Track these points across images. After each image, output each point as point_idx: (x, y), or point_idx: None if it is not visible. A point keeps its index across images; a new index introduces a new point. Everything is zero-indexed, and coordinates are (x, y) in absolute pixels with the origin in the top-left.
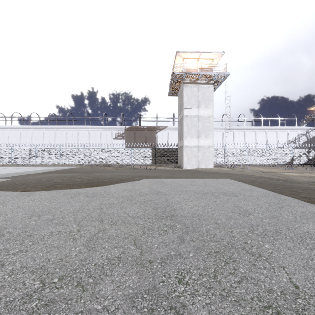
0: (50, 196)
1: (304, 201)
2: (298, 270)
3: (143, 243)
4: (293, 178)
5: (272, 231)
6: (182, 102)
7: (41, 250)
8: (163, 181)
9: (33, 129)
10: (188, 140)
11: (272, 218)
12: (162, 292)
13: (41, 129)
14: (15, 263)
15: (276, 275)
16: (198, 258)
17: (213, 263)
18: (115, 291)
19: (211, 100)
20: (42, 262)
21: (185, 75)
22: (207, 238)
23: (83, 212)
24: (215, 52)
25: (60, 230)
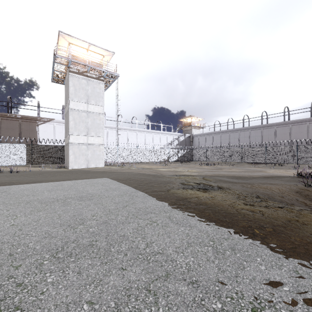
0: None
1: (151, 195)
2: None
3: None
4: (162, 173)
5: (85, 245)
6: (68, 93)
7: None
8: (11, 189)
9: None
10: (75, 136)
11: (103, 223)
12: None
13: None
14: None
15: None
16: None
17: None
18: None
19: (102, 97)
20: None
21: (71, 62)
22: None
23: None
24: (105, 49)
25: None
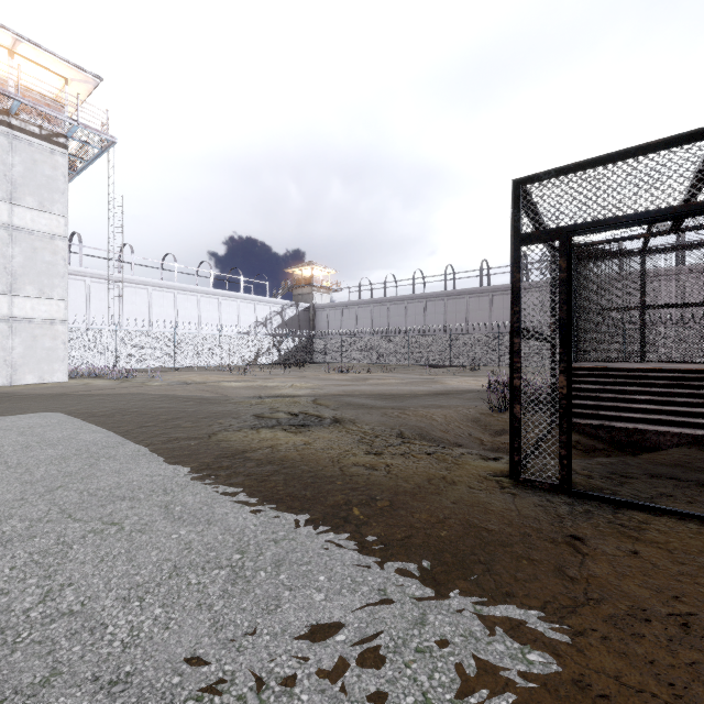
0: None
1: (159, 451)
2: None
3: None
4: (229, 393)
5: None
6: None
7: None
8: None
9: None
10: None
11: None
12: None
13: None
14: None
15: None
16: None
17: None
18: None
19: (62, 193)
20: None
21: None
22: None
23: None
24: (72, 64)
25: None
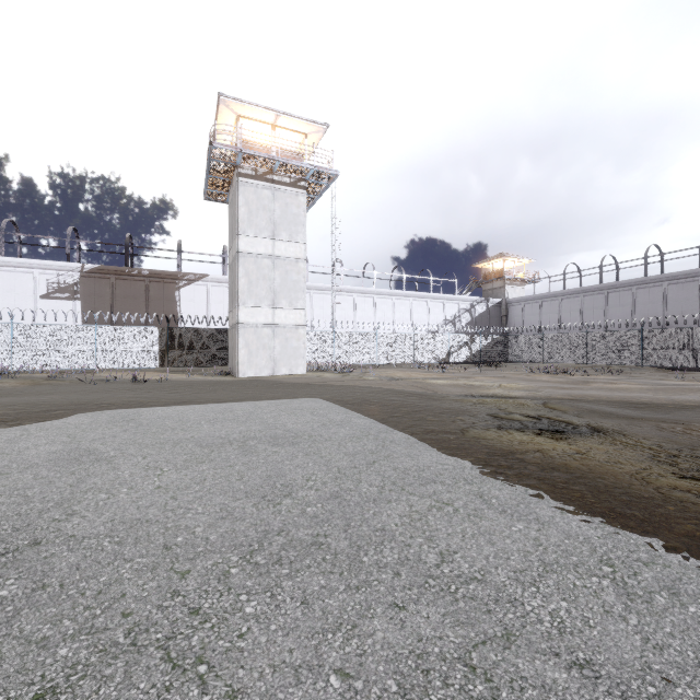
0: None
1: (426, 441)
2: (272, 695)
3: None
4: (439, 391)
5: (304, 542)
6: (236, 219)
7: None
8: (141, 415)
9: None
10: (249, 309)
11: (332, 498)
12: None
13: None
14: None
15: None
16: None
17: None
18: None
19: (303, 225)
20: None
21: (242, 155)
22: (71, 625)
23: None
24: (309, 121)
25: None
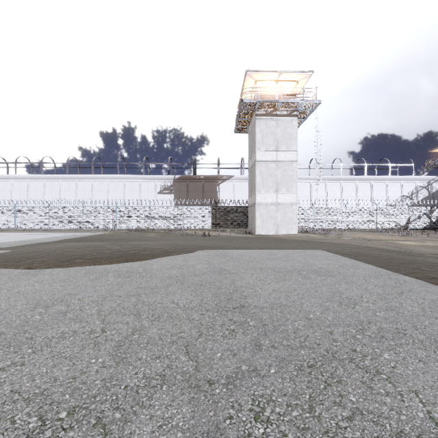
0: (66, 275)
1: (433, 284)
2: None
3: (200, 351)
4: (411, 249)
5: (391, 330)
6: (254, 142)
7: (45, 362)
8: (228, 253)
9: (45, 180)
10: (262, 194)
11: (389, 310)
12: (230, 437)
13: (57, 180)
14: (3, 384)
15: (407, 407)
16: (284, 376)
17: (307, 384)
18: (156, 435)
19: (295, 139)
20: (44, 382)
21: (259, 103)
22: (295, 343)
23: (112, 301)
24: (300, 72)
25: (76, 329)
